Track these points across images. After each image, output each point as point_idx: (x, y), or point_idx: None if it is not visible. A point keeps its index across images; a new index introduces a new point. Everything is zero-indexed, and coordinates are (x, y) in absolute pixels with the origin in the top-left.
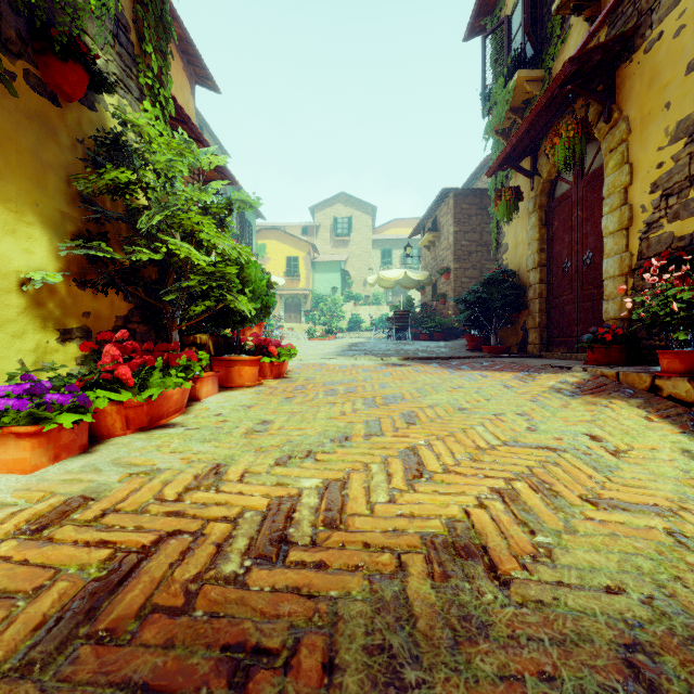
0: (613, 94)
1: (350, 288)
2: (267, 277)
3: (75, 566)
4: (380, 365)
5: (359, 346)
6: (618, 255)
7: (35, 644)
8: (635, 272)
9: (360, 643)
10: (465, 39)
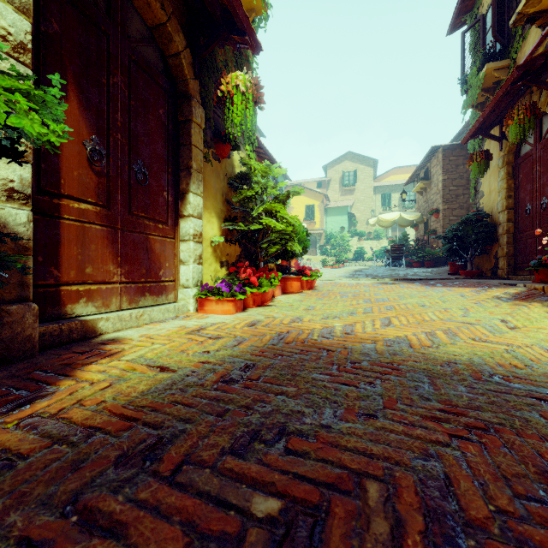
0: None
1: (355, 227)
2: (305, 230)
3: (268, 333)
4: (376, 284)
5: (362, 272)
6: None
7: (271, 342)
8: None
9: (359, 352)
10: (448, 34)
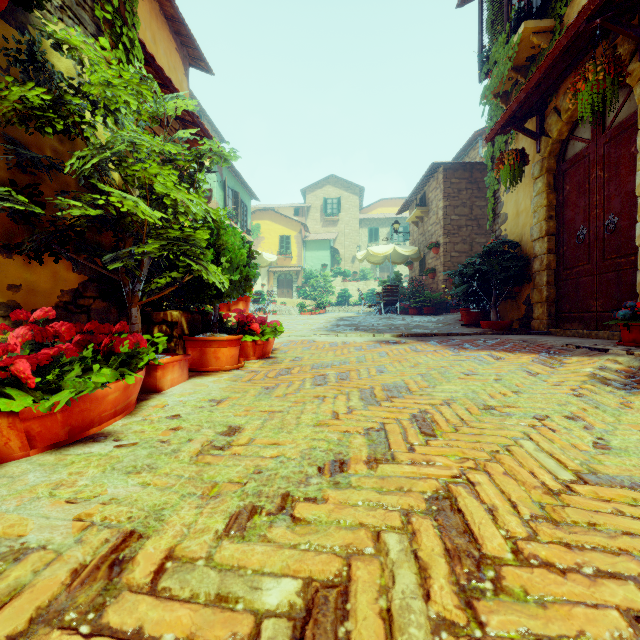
0: None
1: (339, 265)
2: (248, 245)
3: None
4: (373, 343)
5: (349, 320)
6: None
7: None
8: None
9: None
10: (459, 5)
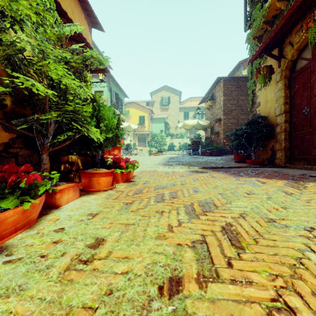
0: None
1: (169, 130)
2: (117, 117)
3: None
4: (188, 172)
5: (174, 159)
6: None
7: None
8: None
9: None
10: None
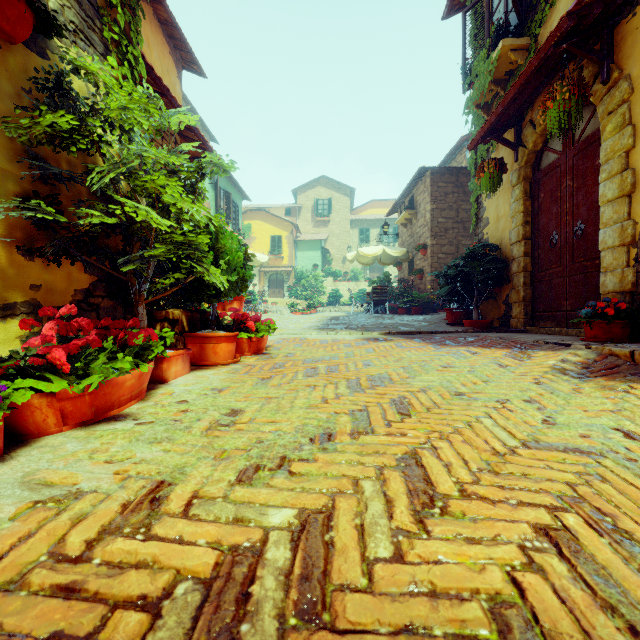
0: (611, 53)
1: (330, 265)
2: (244, 248)
3: None
4: (361, 340)
5: (339, 320)
6: (618, 224)
7: None
8: (639, 242)
9: None
10: (444, 17)
